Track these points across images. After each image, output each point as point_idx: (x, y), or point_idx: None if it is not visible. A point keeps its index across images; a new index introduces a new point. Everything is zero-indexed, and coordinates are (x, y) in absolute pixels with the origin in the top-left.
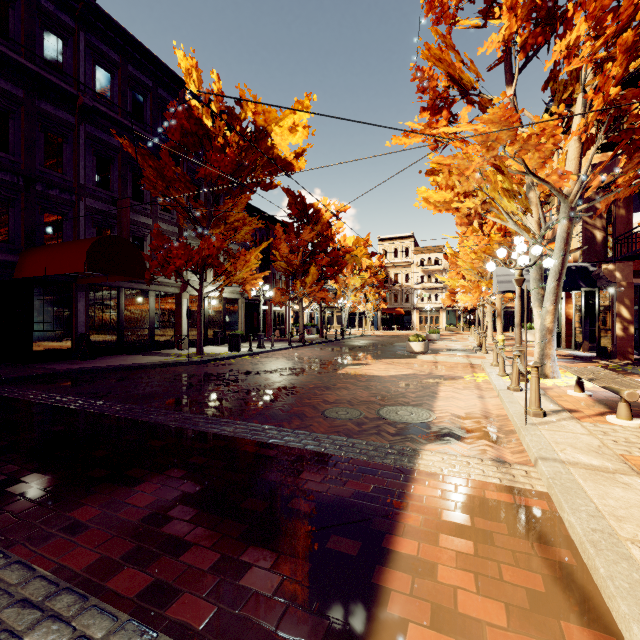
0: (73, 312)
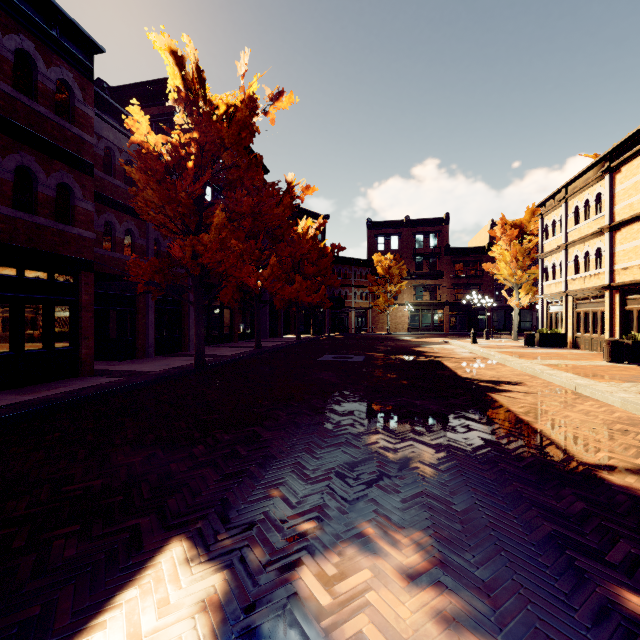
0: (531, 318)
